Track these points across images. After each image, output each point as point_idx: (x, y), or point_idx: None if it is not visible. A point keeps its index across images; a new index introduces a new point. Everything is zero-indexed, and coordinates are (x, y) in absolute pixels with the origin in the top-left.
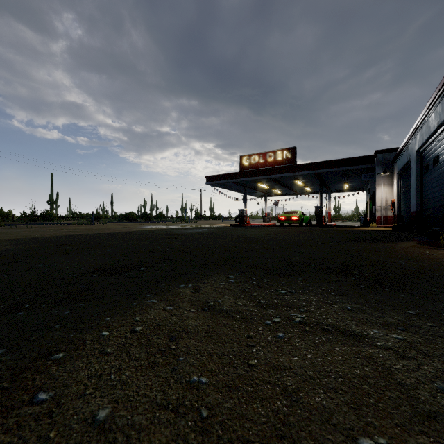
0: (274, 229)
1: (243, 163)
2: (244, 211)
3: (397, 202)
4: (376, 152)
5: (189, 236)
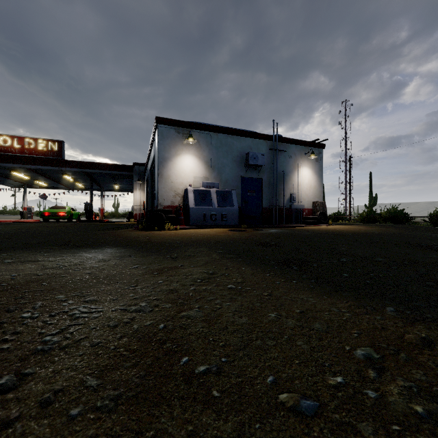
0: (32, 224)
1: None
2: None
3: (146, 203)
4: (134, 164)
5: None
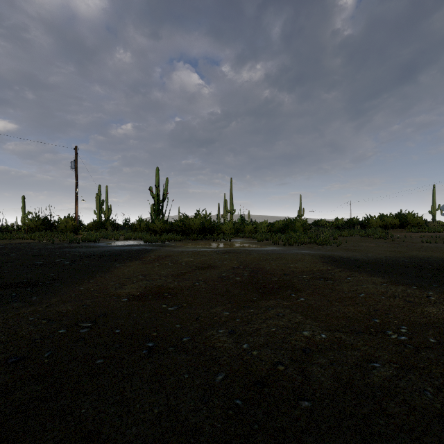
0: None
1: None
2: None
3: None
4: None
5: None
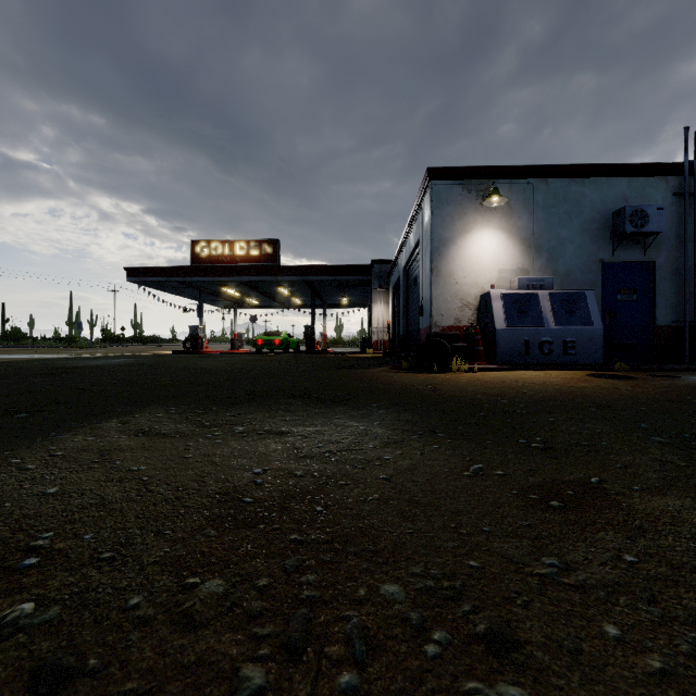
0: (245, 357)
1: (198, 252)
2: (199, 331)
3: (392, 324)
4: (373, 262)
5: (97, 370)
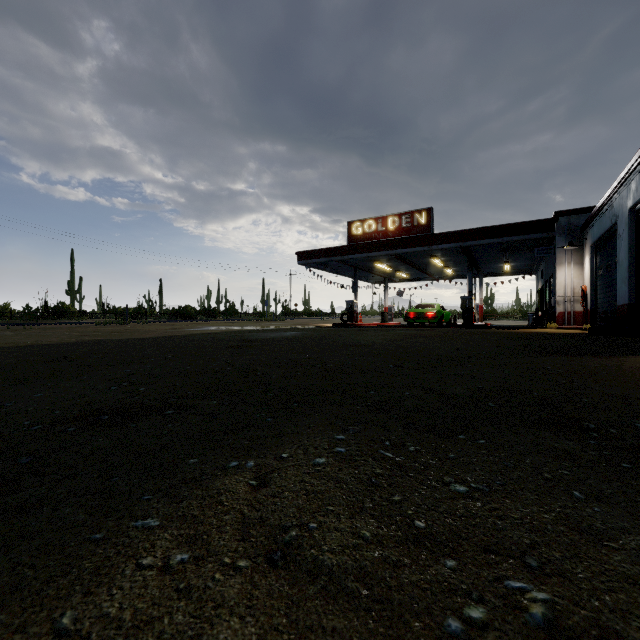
0: (401, 331)
1: (353, 232)
2: (354, 305)
3: (590, 291)
4: (556, 215)
5: (269, 344)
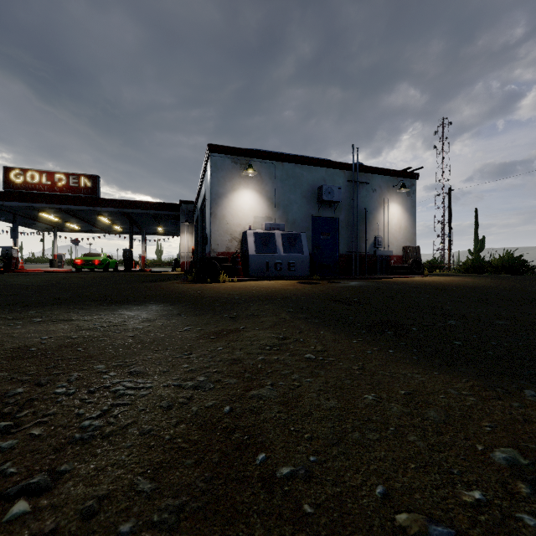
0: (63, 275)
1: (12, 179)
2: (13, 251)
3: (195, 250)
4: (181, 202)
5: None
